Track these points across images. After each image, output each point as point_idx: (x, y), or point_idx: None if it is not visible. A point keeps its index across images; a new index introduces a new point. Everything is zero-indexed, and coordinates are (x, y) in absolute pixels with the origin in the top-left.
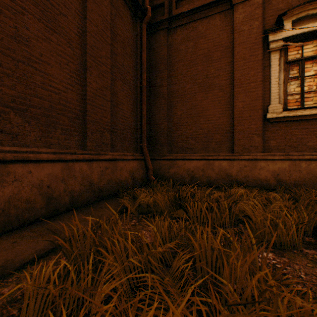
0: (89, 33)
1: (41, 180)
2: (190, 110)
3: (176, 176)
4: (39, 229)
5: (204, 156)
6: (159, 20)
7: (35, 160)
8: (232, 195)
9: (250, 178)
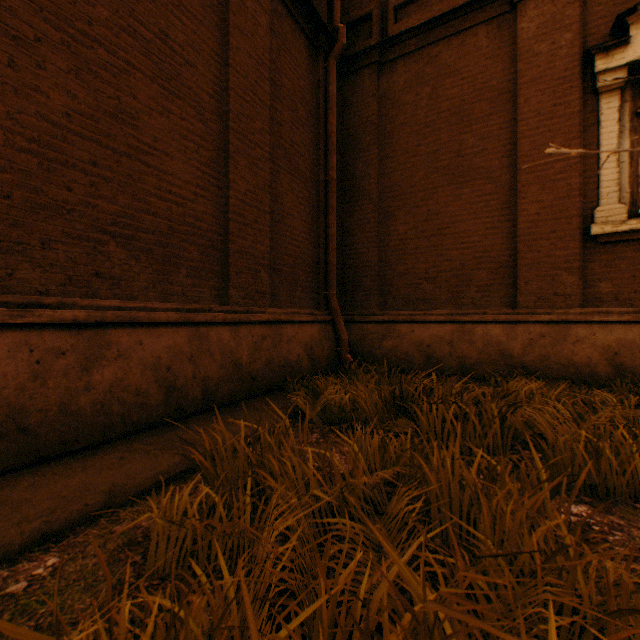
0: (233, 92)
1: (157, 356)
2: (424, 223)
3: (395, 354)
4: (156, 439)
5: (454, 316)
6: (361, 48)
7: (148, 322)
8: (511, 394)
9: (554, 360)
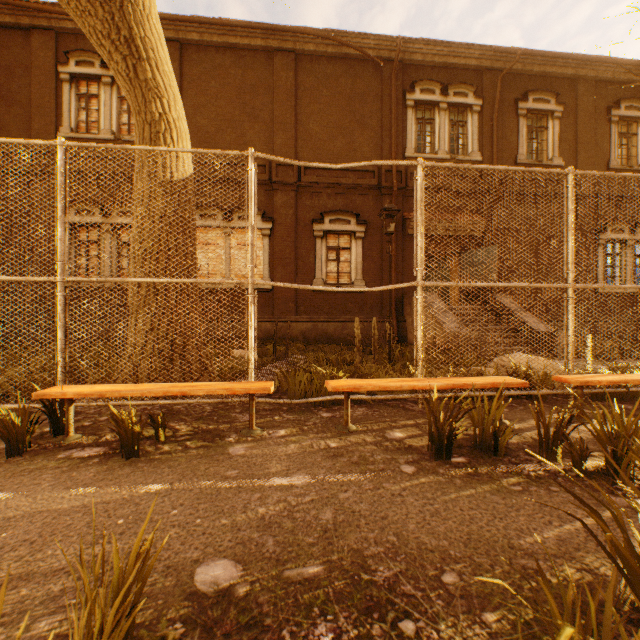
0: None
1: None
2: None
3: None
4: None
5: None
6: None
7: None
8: None
9: None
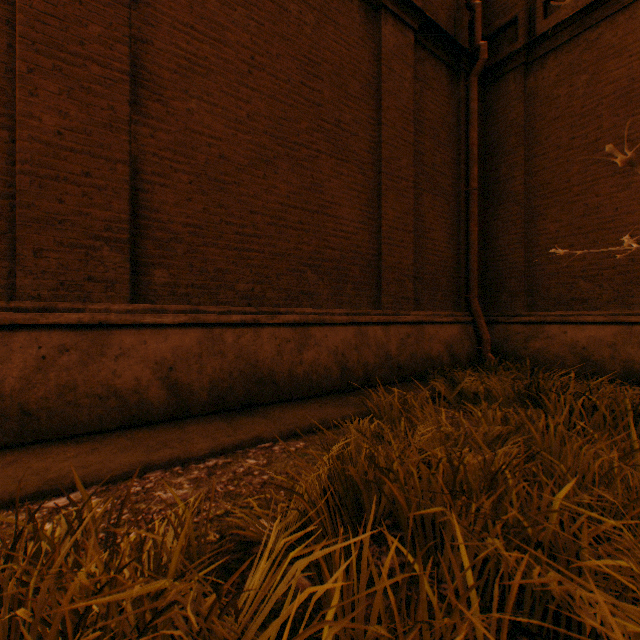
0: (384, 144)
1: (335, 346)
2: (580, 219)
3: (543, 355)
4: (337, 400)
5: (617, 316)
6: (504, 54)
7: (330, 323)
8: None
9: None
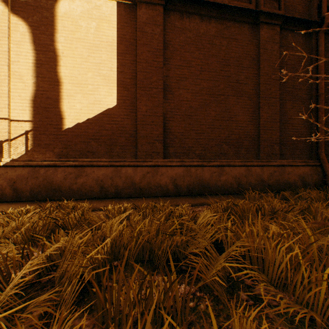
0: (261, 84)
1: (235, 175)
2: None
3: None
4: (235, 196)
5: None
6: None
7: (233, 165)
8: None
9: None
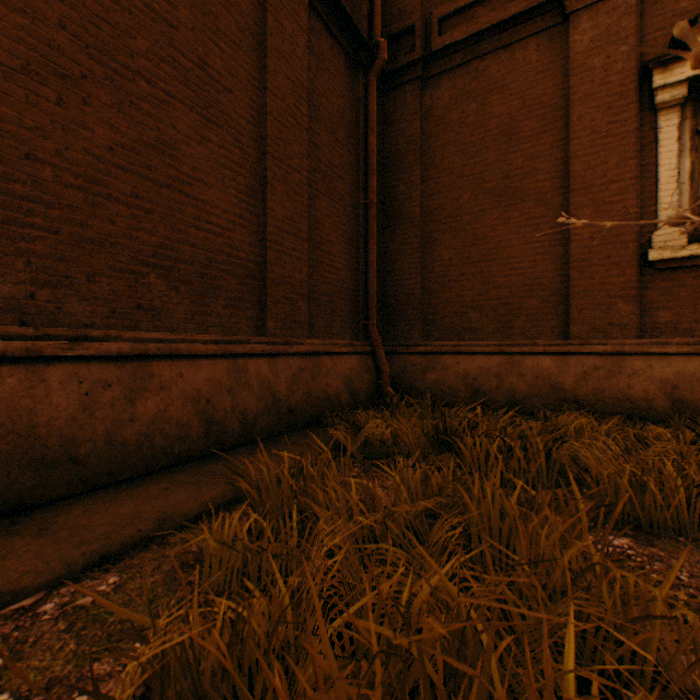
0: (270, 116)
1: (197, 389)
2: (470, 248)
3: (440, 387)
4: (198, 472)
5: (502, 347)
6: (403, 62)
7: (188, 354)
8: (560, 429)
9: (608, 394)
